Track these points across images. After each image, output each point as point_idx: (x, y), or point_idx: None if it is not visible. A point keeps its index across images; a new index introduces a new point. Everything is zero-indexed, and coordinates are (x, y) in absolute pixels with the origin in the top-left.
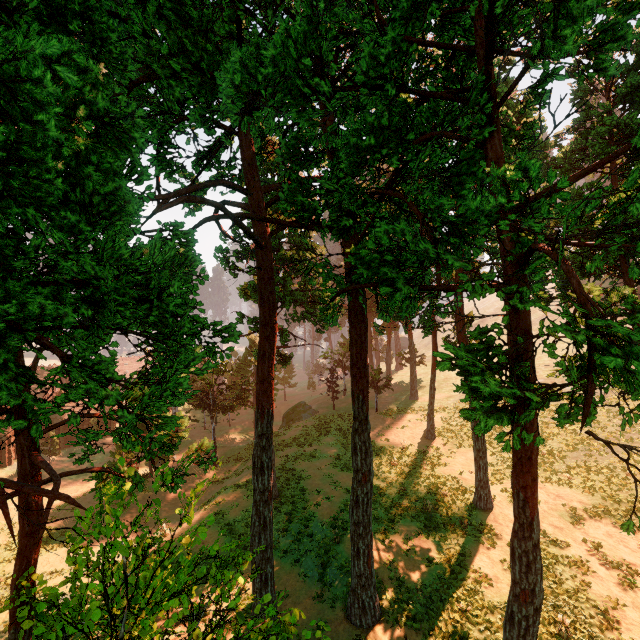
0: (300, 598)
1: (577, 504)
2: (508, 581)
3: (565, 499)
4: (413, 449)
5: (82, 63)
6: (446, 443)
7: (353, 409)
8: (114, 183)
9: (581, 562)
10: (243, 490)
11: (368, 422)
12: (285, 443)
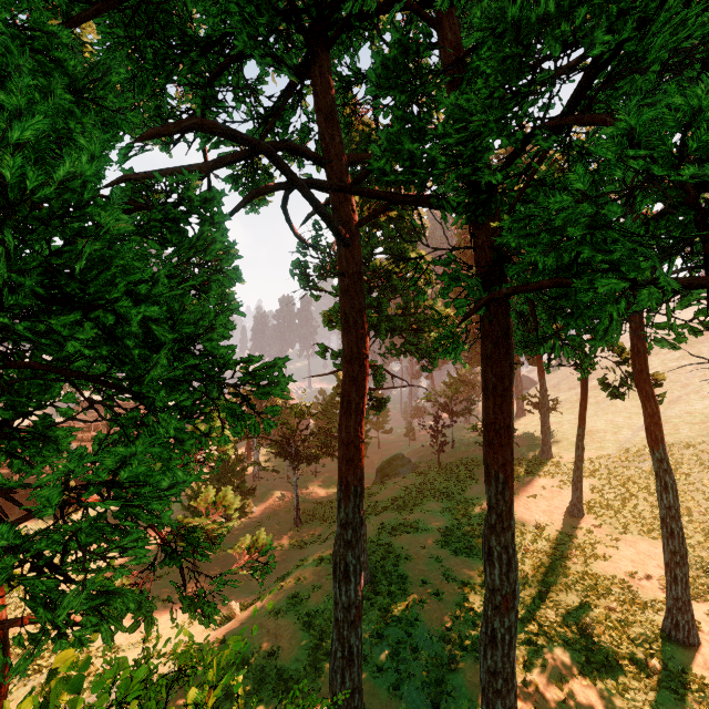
0: None
1: None
2: None
3: None
4: (552, 529)
5: None
6: (601, 525)
7: (487, 493)
8: None
9: None
10: (327, 566)
11: (512, 516)
12: (379, 505)
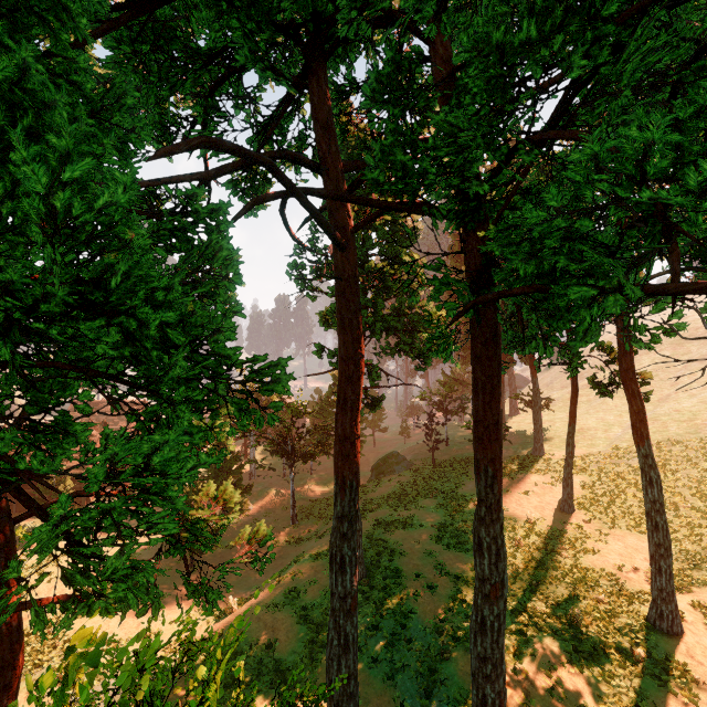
0: None
1: None
2: None
3: None
4: (544, 525)
5: None
6: (591, 520)
7: (477, 487)
8: (14, 60)
9: None
10: (323, 562)
11: (501, 508)
12: (374, 502)
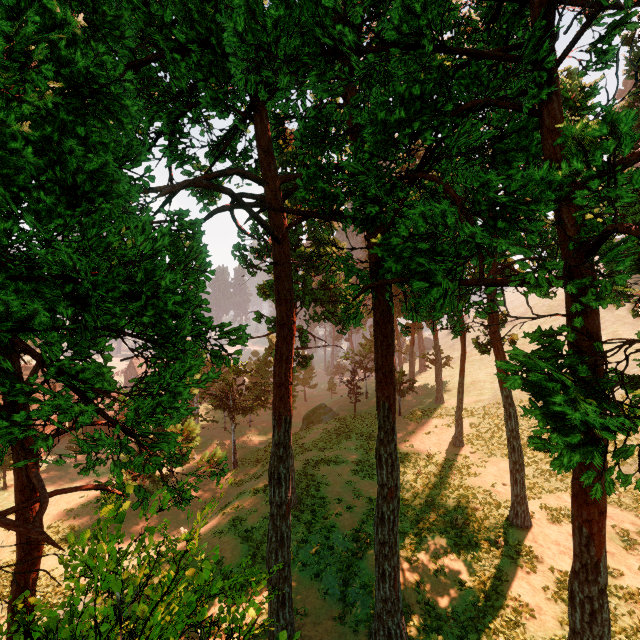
0: (320, 618)
1: (629, 526)
2: (553, 613)
3: (615, 519)
4: (440, 457)
5: (55, 9)
6: (476, 451)
7: (378, 418)
8: (99, 158)
9: (639, 595)
10: (262, 495)
11: (395, 432)
12: (305, 446)
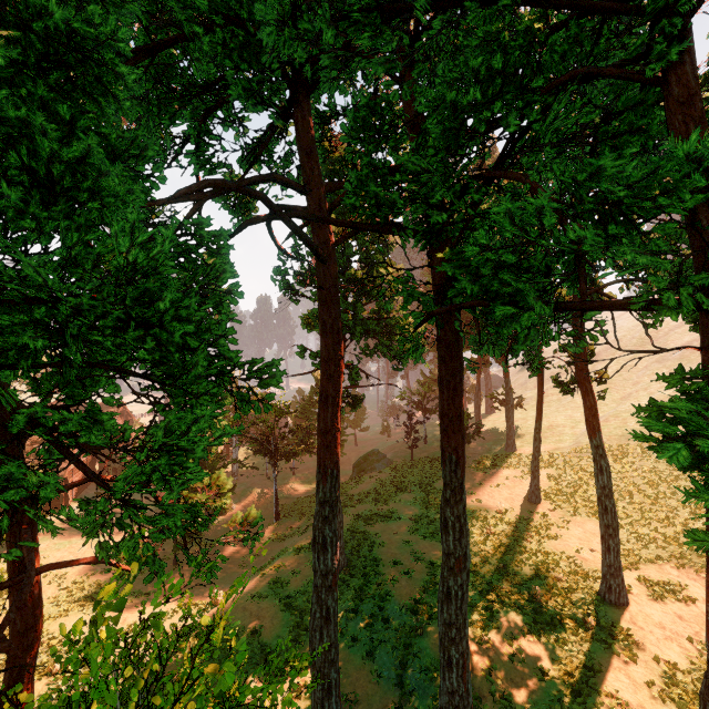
0: (373, 707)
1: None
2: None
3: None
4: (513, 514)
5: None
6: (556, 509)
7: (443, 473)
8: (83, 142)
9: None
10: (306, 554)
11: (463, 491)
12: (355, 498)
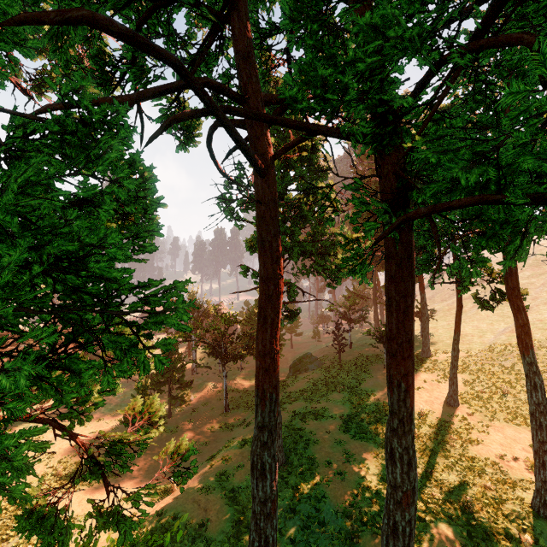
0: None
1: None
2: None
3: None
4: (434, 417)
5: None
6: (473, 413)
7: (389, 400)
8: None
9: None
10: (249, 448)
11: (412, 421)
12: (292, 395)
